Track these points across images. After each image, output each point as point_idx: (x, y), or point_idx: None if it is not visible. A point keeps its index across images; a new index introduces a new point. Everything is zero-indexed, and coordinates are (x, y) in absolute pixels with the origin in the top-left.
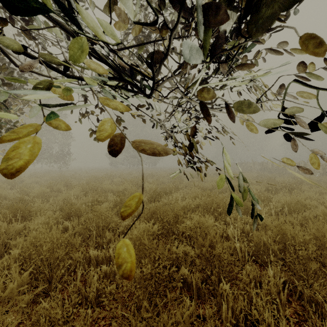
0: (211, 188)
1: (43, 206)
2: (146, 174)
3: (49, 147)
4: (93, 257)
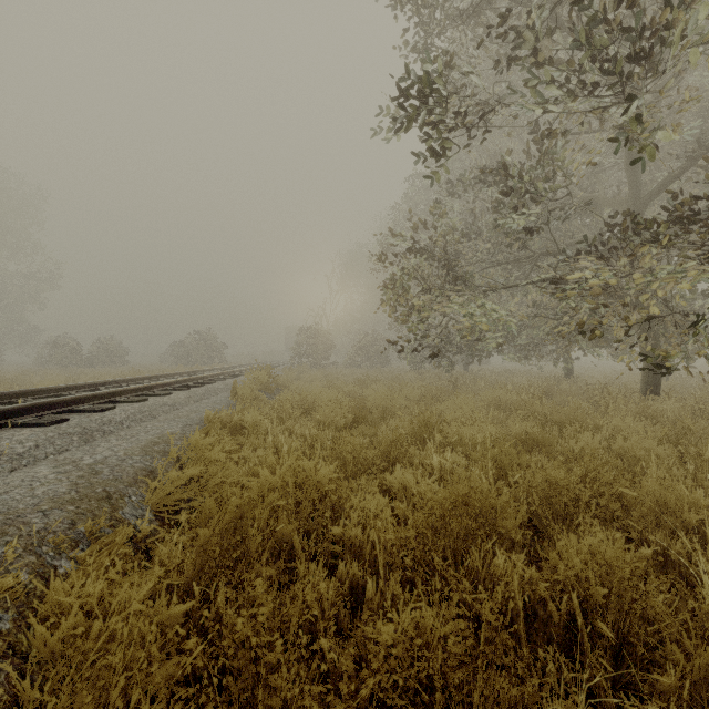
0: None
1: None
2: None
3: None
4: None
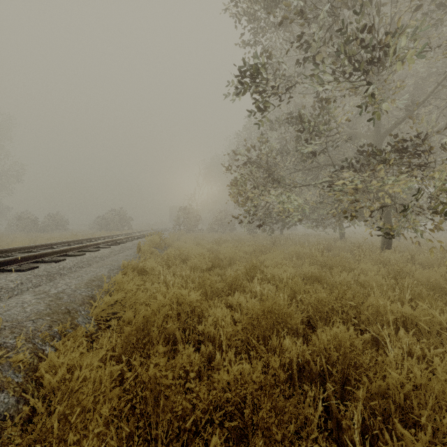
0: None
1: None
2: None
3: None
4: None
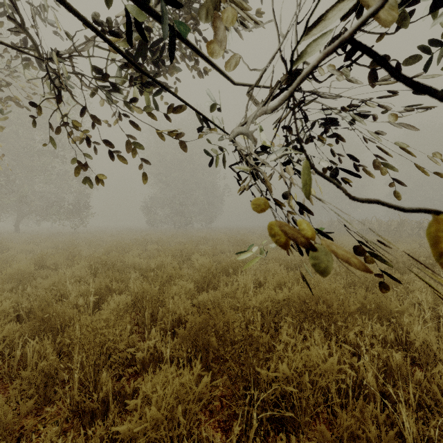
0: (298, 262)
1: None
2: (197, 239)
3: (59, 199)
4: None
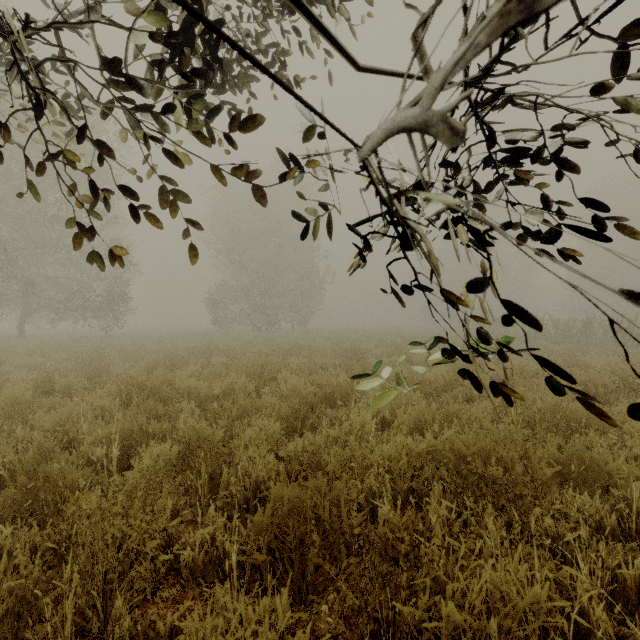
0: (441, 385)
1: None
2: (285, 346)
3: (83, 287)
4: None
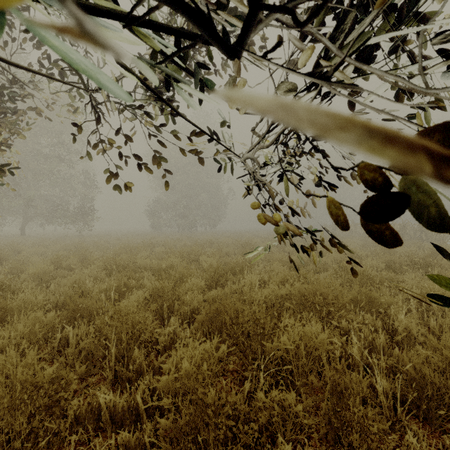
0: (301, 263)
1: (34, 298)
2: (202, 242)
3: (64, 202)
4: (105, 409)
